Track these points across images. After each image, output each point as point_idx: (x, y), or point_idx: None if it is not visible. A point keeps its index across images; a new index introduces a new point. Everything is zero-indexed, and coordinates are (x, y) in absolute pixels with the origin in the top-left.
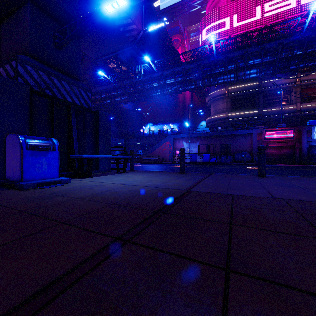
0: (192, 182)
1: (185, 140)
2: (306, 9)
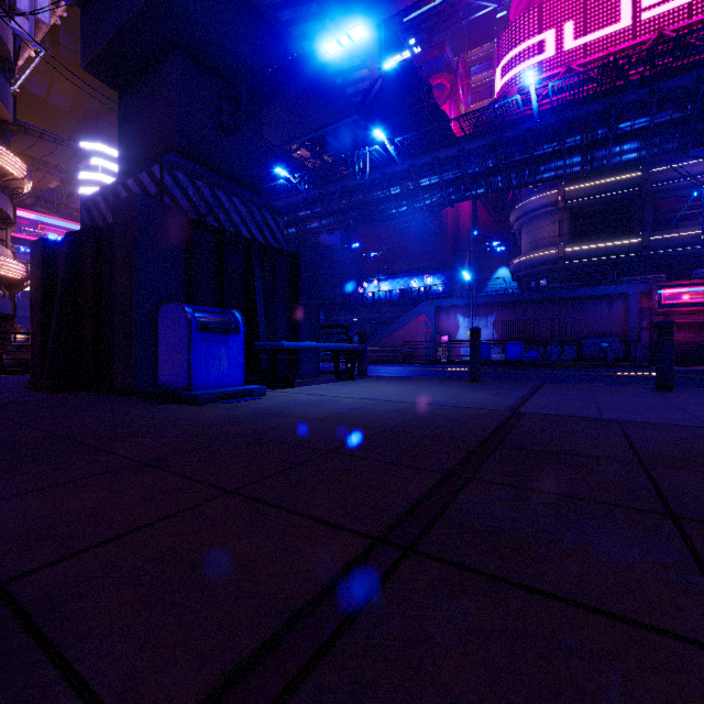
0: (511, 398)
1: (462, 312)
2: None
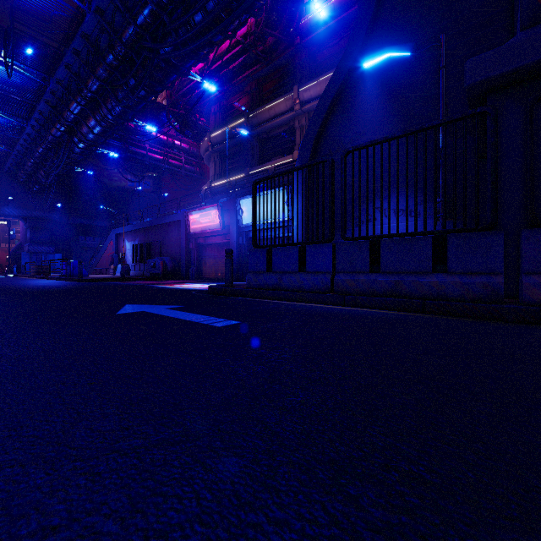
0: None
1: (127, 238)
2: None
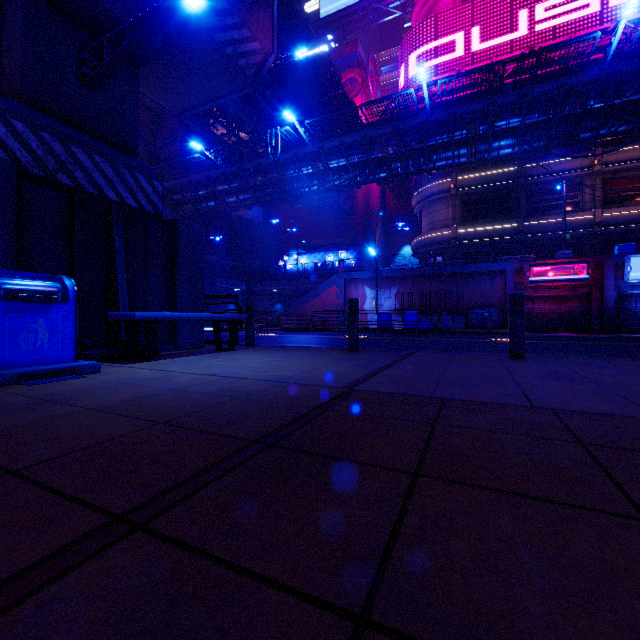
0: (365, 371)
1: (369, 285)
2: (614, 17)
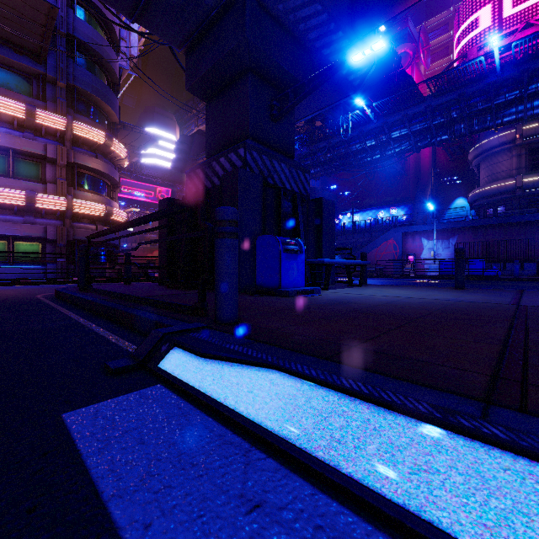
0: (505, 298)
1: (426, 236)
2: None
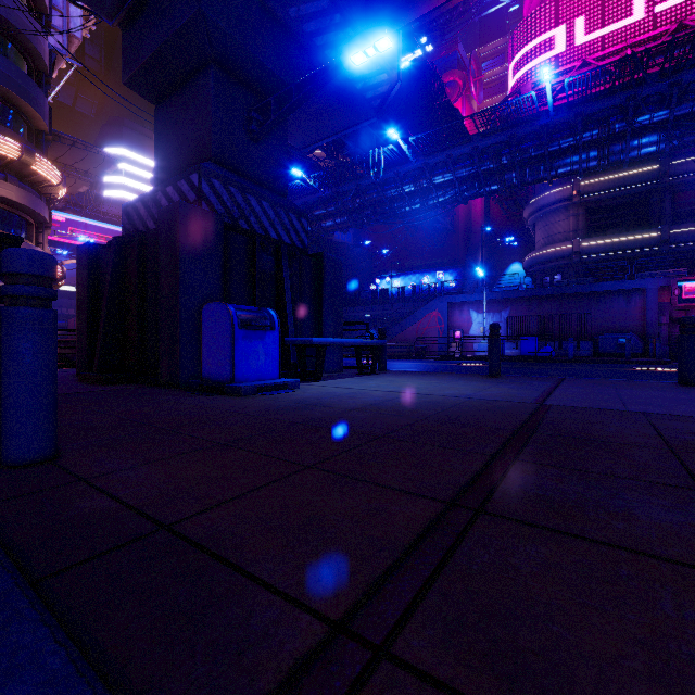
0: (535, 392)
1: (475, 308)
2: None
